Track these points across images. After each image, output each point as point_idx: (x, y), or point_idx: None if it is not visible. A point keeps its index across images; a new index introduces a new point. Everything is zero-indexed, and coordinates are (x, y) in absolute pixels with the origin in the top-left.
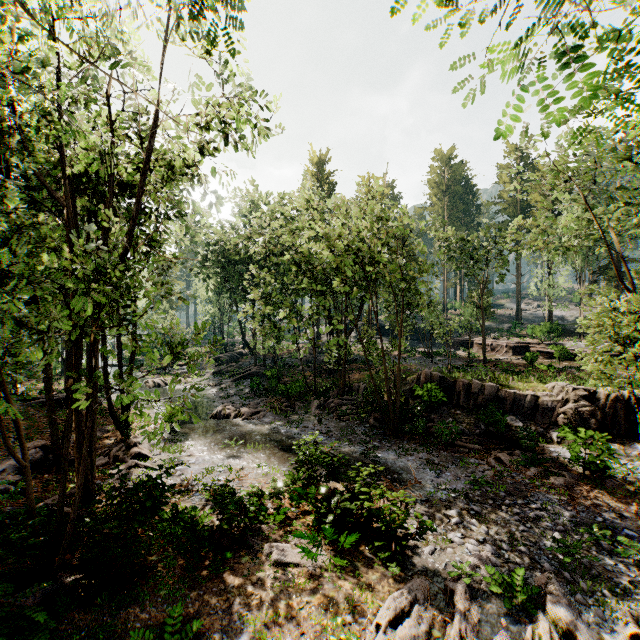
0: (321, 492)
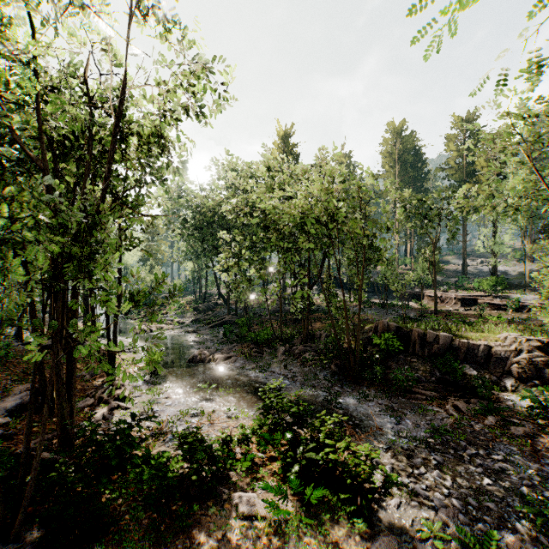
0: (287, 439)
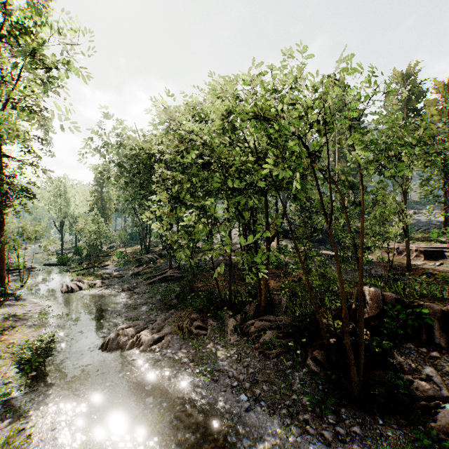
0: None
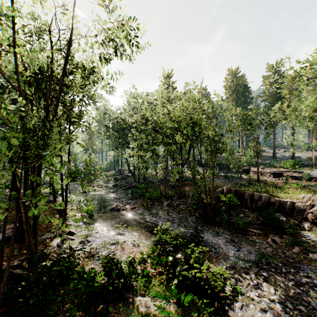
0: (169, 260)
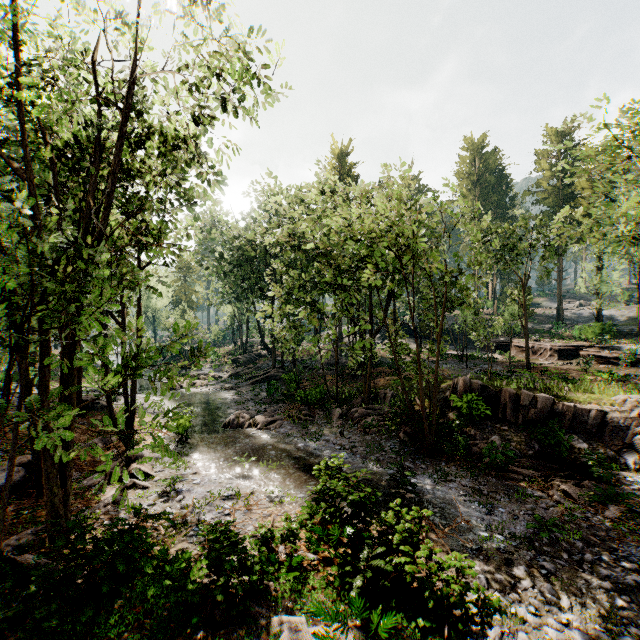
0: (345, 535)
